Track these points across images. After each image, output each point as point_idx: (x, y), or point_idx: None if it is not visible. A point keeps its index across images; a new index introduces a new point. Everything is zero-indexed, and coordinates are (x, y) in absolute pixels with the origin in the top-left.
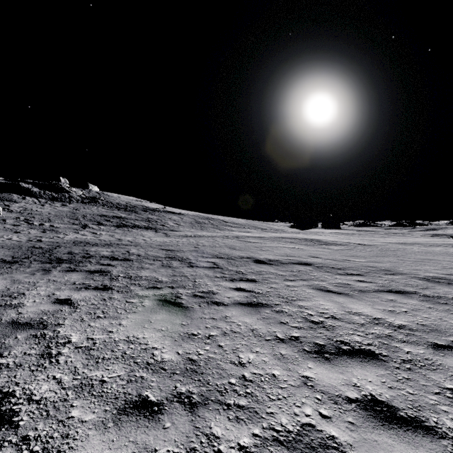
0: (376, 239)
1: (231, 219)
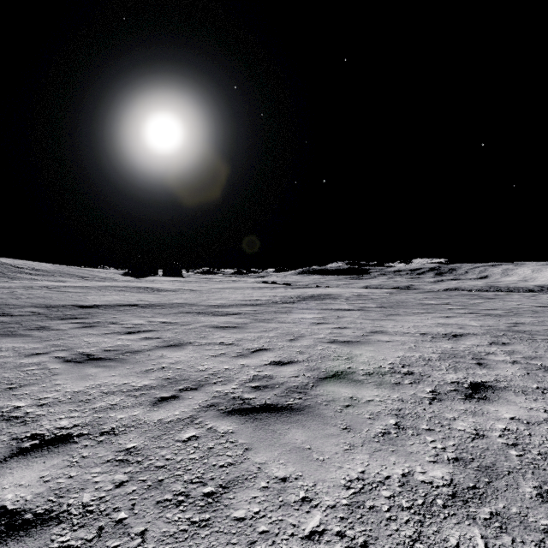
0: (207, 285)
1: (27, 263)
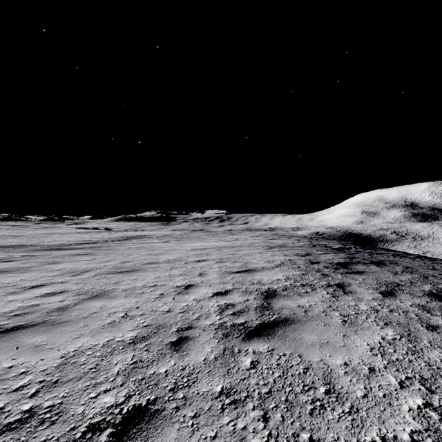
0: (25, 232)
1: None
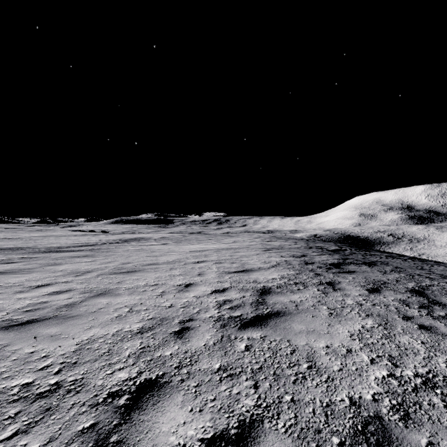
0: (20, 234)
1: None
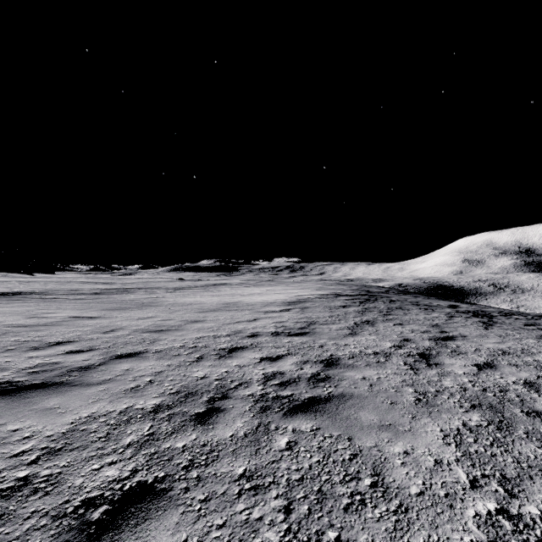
0: (121, 281)
1: None
